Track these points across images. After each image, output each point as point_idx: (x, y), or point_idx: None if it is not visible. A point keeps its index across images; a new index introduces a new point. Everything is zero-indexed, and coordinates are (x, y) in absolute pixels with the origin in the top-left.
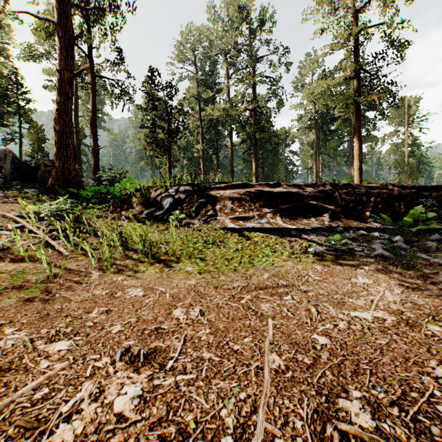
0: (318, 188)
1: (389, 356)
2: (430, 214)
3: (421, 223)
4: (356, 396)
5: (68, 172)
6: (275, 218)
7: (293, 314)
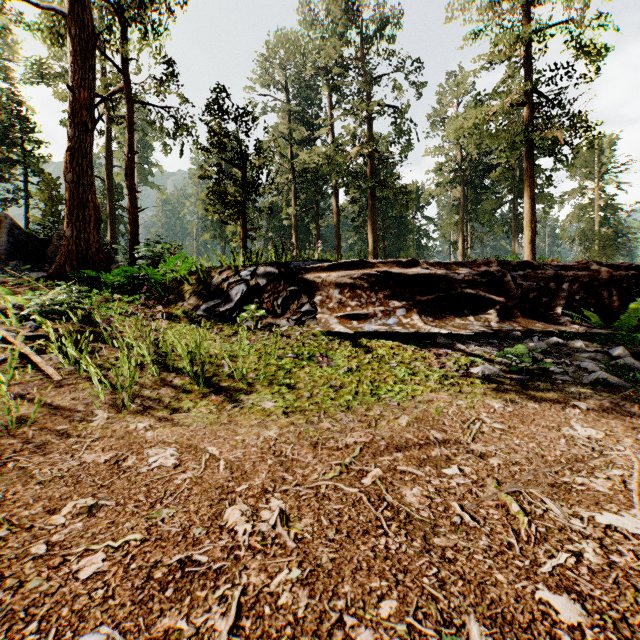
0: (479, 269)
1: None
2: None
3: None
4: None
5: (86, 245)
6: (411, 317)
7: (476, 519)
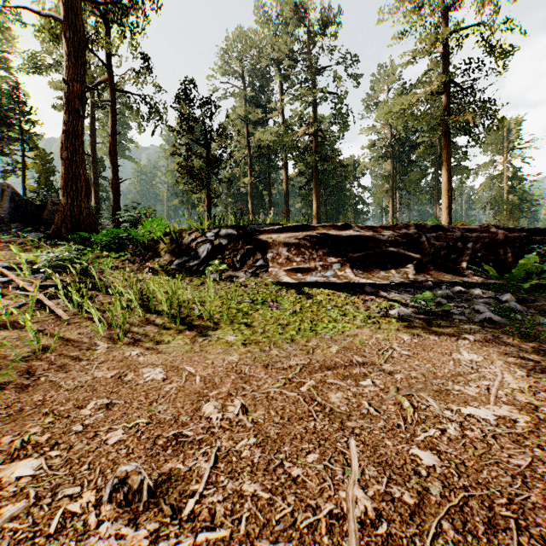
0: (400, 231)
1: (538, 490)
2: None
3: (536, 276)
4: None
5: (79, 211)
6: (344, 270)
7: (378, 411)
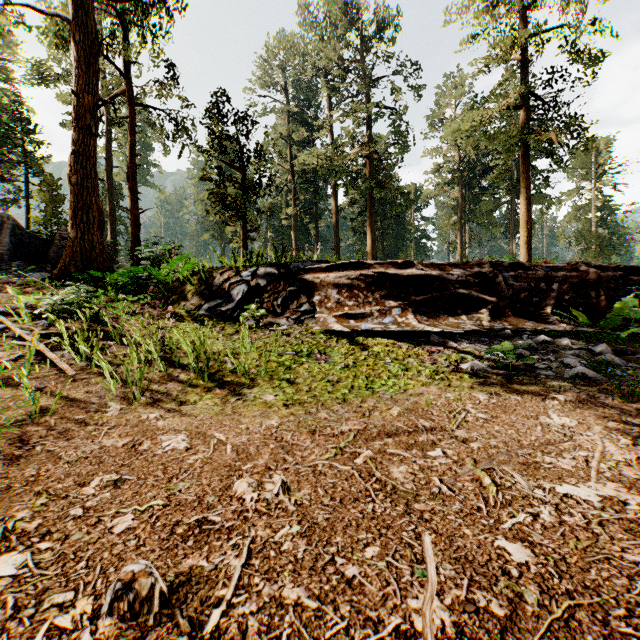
0: (472, 270)
1: None
2: None
3: (635, 323)
4: None
5: (90, 246)
6: (406, 316)
7: (452, 490)
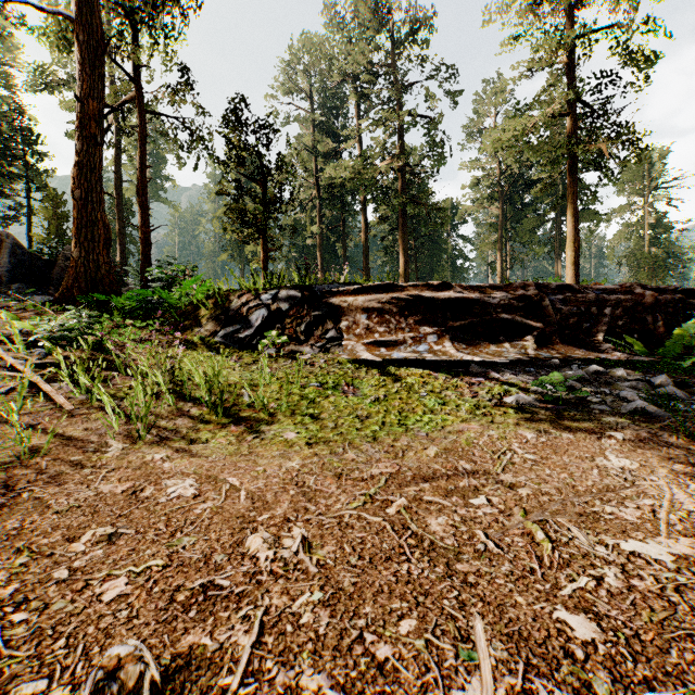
0: (515, 293)
1: None
2: None
3: None
4: None
5: (96, 266)
6: (443, 343)
7: (500, 546)
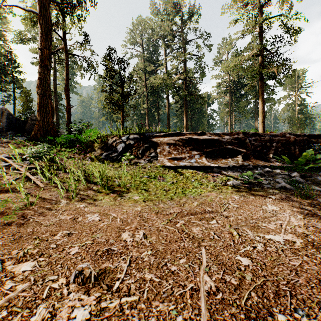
0: (234, 136)
1: (304, 277)
2: (319, 155)
3: (312, 162)
4: (281, 319)
5: (47, 124)
6: (202, 159)
7: (219, 237)
